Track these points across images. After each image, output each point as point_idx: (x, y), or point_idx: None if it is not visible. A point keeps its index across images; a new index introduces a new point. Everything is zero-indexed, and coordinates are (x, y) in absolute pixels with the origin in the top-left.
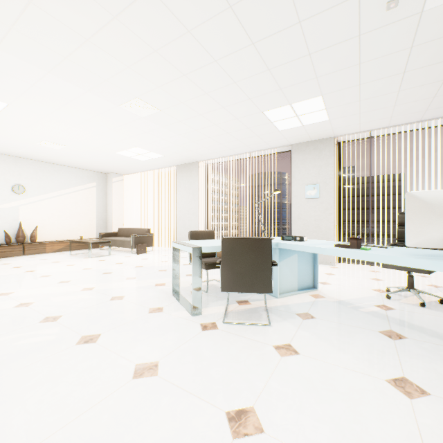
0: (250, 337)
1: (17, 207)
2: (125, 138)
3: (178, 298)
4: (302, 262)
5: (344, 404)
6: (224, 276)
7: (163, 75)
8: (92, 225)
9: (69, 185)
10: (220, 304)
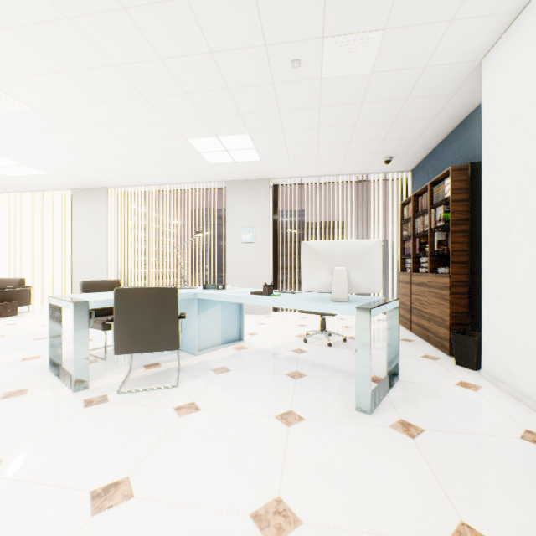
0: (149, 403)
1: None
2: None
3: (57, 373)
4: (227, 313)
5: (229, 447)
6: (118, 336)
7: (33, 63)
8: None
9: None
10: (120, 372)
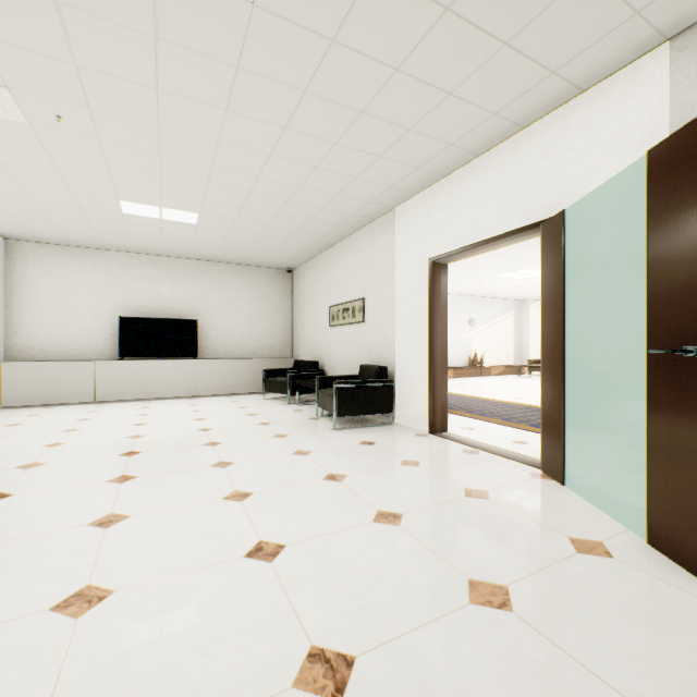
0: None
1: (470, 337)
2: None
3: None
4: None
5: None
6: None
7: None
8: (510, 353)
9: (496, 316)
10: None
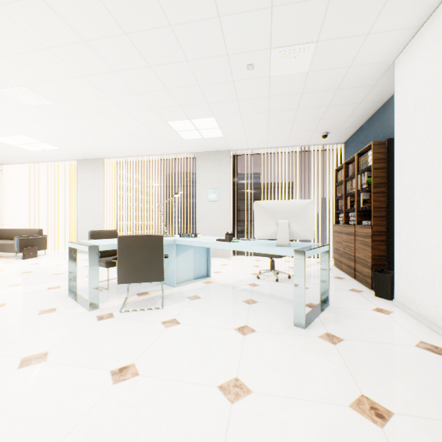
0: (143, 319)
1: None
2: (6, 123)
3: (75, 298)
4: (198, 255)
5: (202, 347)
6: (121, 270)
7: (57, 71)
8: None
9: None
10: (120, 298)
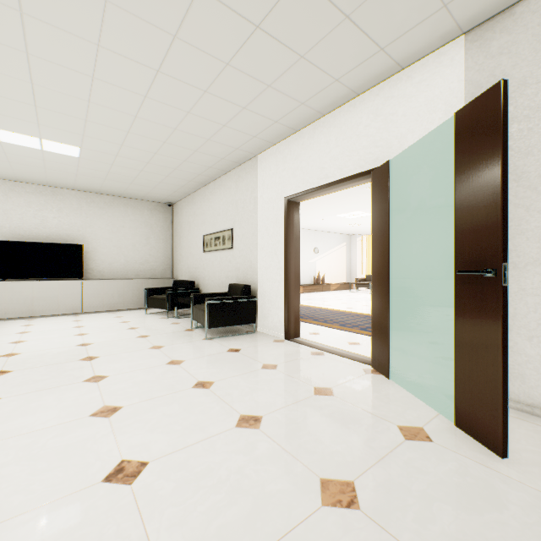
0: None
1: (315, 261)
2: None
3: None
4: None
5: None
6: None
7: None
8: (343, 273)
9: (334, 246)
10: None
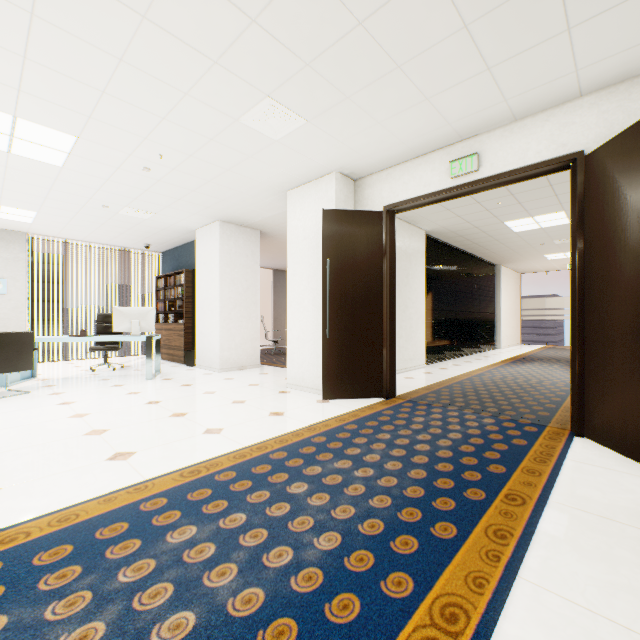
0: (26, 397)
1: None
2: None
3: None
4: None
5: (100, 392)
6: None
7: None
8: None
9: None
10: None
